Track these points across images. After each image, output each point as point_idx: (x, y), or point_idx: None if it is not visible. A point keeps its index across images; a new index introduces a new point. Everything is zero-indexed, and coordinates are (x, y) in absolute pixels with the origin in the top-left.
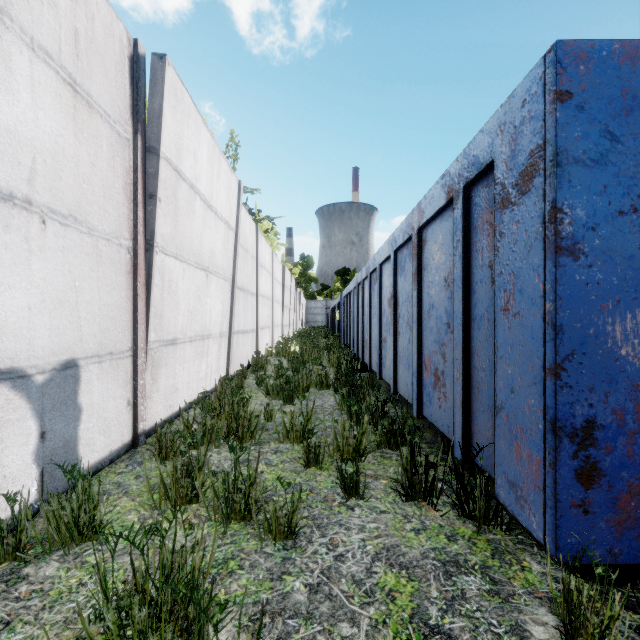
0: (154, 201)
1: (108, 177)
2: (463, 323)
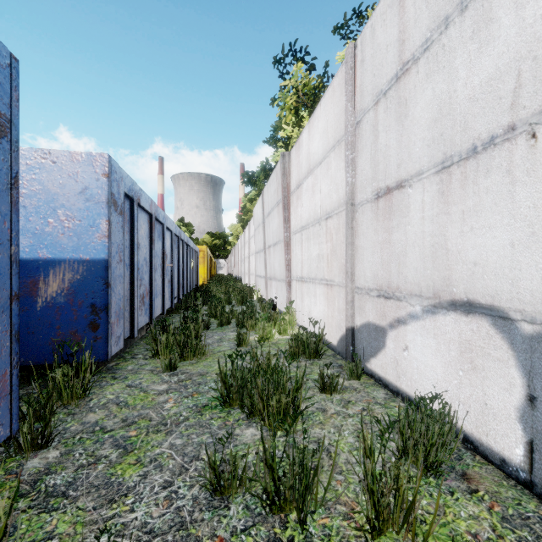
0: None
1: None
2: None
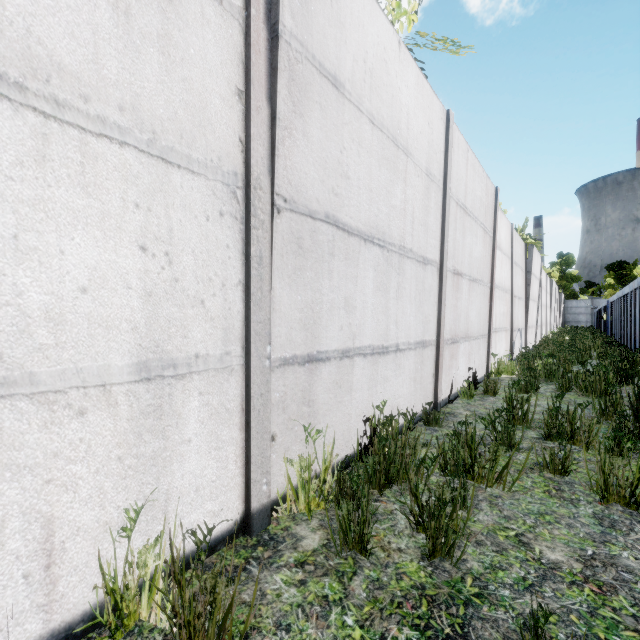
0: (529, 286)
1: (523, 285)
2: (639, 321)
